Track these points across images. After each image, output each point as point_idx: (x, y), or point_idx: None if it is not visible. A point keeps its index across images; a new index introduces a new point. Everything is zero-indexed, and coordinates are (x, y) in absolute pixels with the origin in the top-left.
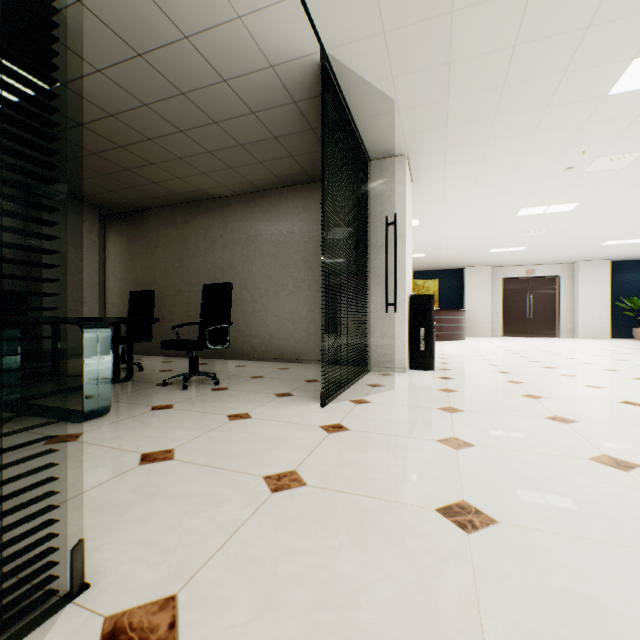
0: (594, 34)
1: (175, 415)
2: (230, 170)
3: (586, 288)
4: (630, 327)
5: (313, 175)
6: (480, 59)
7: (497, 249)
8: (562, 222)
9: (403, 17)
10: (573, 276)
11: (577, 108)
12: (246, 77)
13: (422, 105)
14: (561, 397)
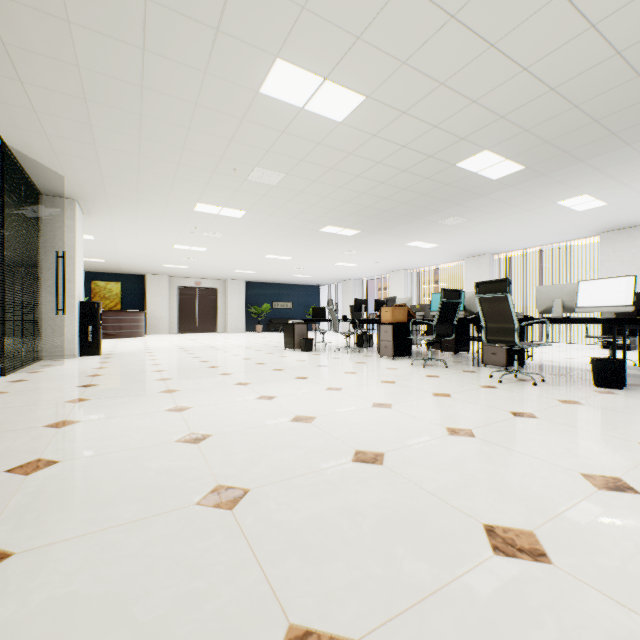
0: (176, 191)
1: None
2: None
3: (233, 298)
4: (256, 324)
5: None
6: (121, 180)
7: (169, 265)
8: (205, 256)
9: (68, 153)
10: (226, 289)
11: (183, 211)
12: None
13: (87, 183)
14: (168, 358)
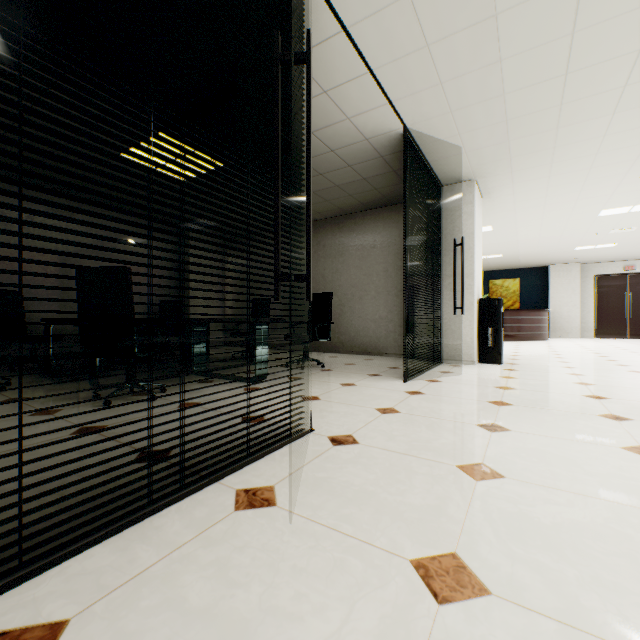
0: (632, 89)
1: (306, 382)
2: (325, 202)
3: None
4: None
5: (392, 200)
6: (532, 115)
7: (583, 247)
8: None
9: (465, 102)
10: None
11: (635, 133)
12: (347, 147)
13: (486, 147)
14: (611, 385)
